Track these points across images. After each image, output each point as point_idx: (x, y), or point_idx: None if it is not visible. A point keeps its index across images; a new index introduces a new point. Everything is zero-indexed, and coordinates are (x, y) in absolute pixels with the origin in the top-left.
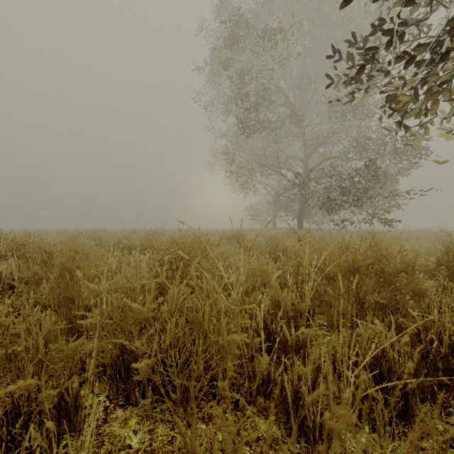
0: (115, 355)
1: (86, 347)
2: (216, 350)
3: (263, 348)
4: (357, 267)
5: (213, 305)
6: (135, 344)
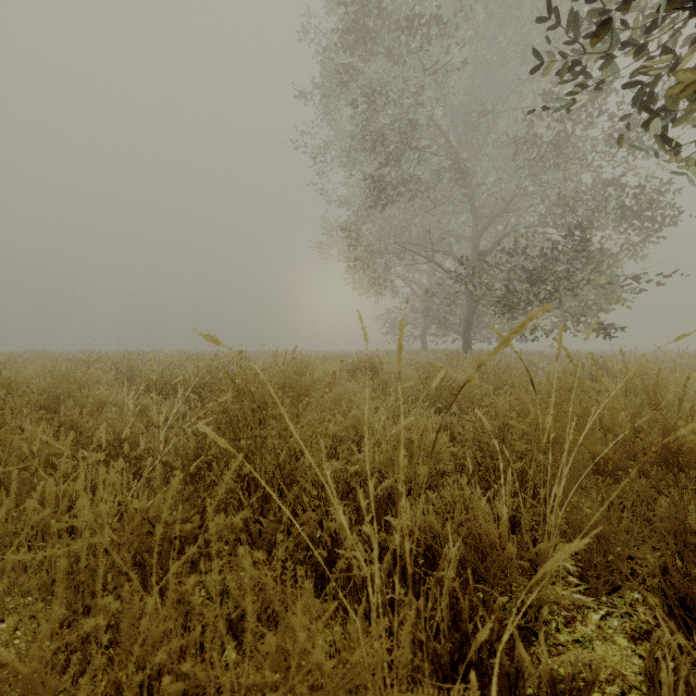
0: None
1: None
2: None
3: None
4: (677, 449)
5: None
6: None
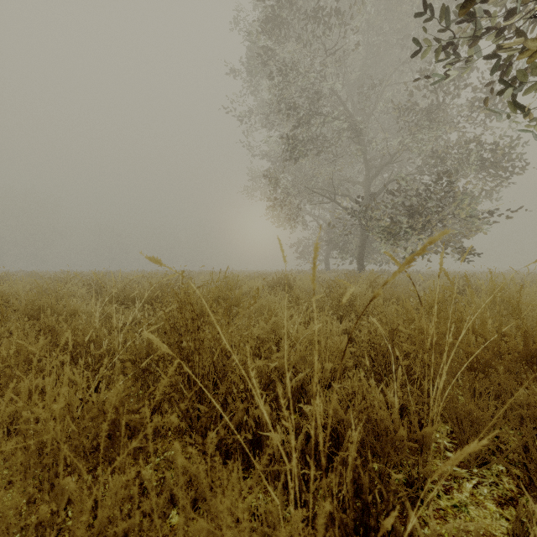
0: None
1: None
2: None
3: None
4: (536, 351)
5: None
6: None
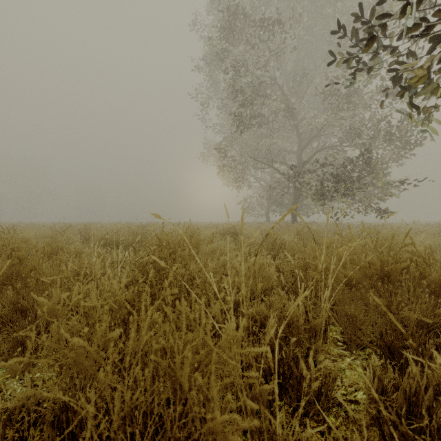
0: (57, 407)
1: (16, 395)
2: (202, 436)
3: (277, 411)
4: (387, 272)
5: (198, 344)
6: (79, 401)
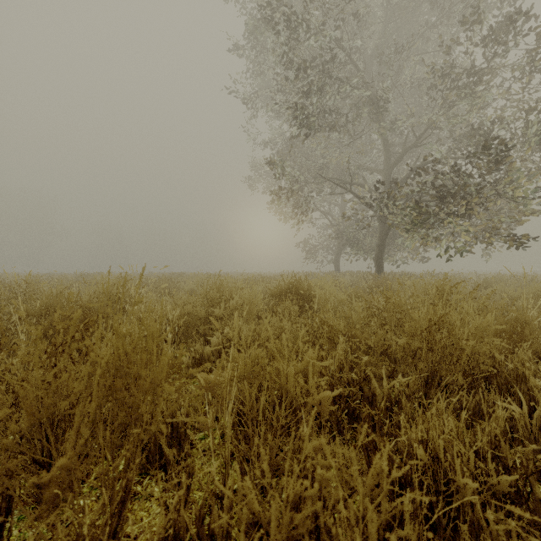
0: None
1: None
2: None
3: None
4: None
5: None
6: None
